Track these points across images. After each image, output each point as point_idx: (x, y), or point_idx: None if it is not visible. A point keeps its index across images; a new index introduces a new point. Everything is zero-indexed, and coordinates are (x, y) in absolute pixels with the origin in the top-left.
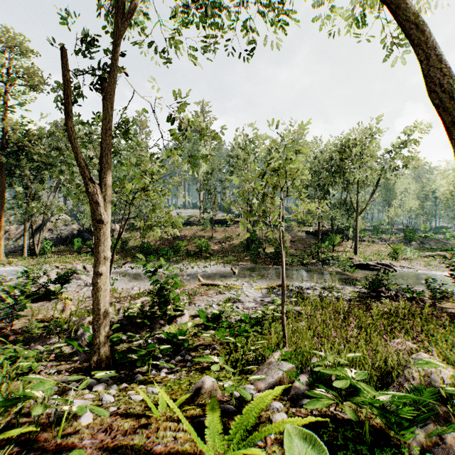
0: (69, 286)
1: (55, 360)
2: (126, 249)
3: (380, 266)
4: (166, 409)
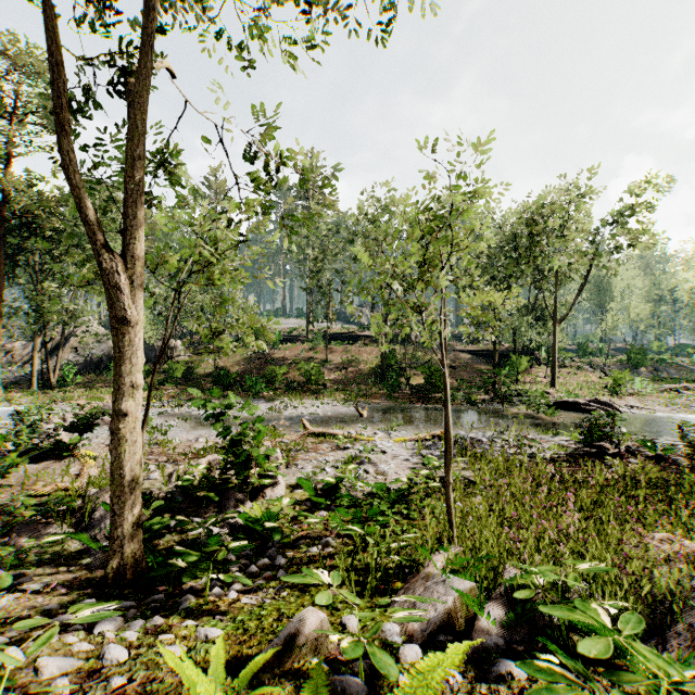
0: (95, 435)
1: (49, 564)
2: (192, 378)
3: (596, 405)
4: (224, 686)
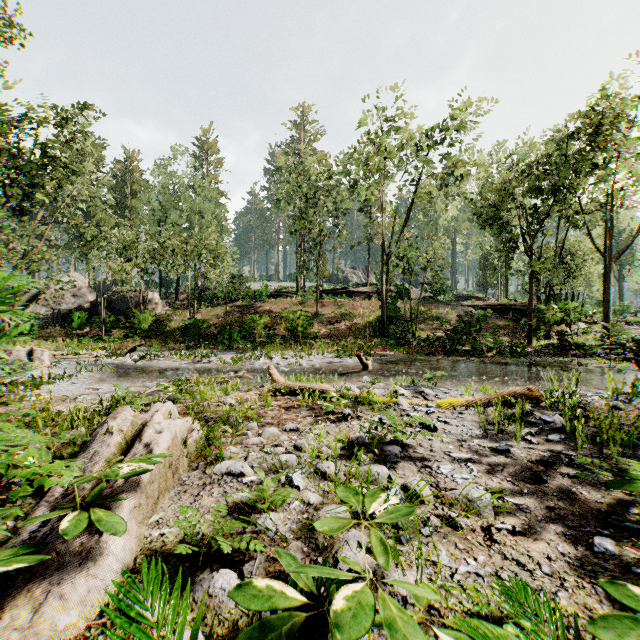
0: None
1: None
2: (164, 332)
3: None
4: None
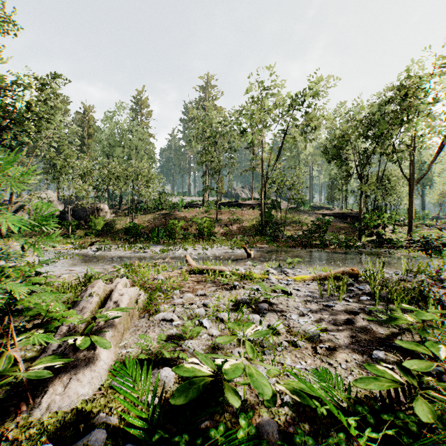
0: None
1: None
2: (112, 232)
3: None
4: None
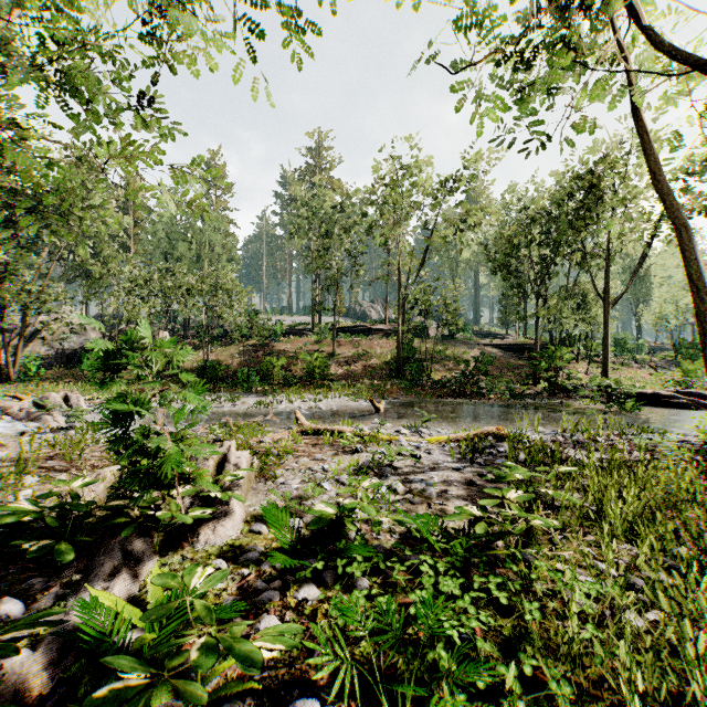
0: None
1: None
2: (177, 373)
3: (685, 397)
4: None
